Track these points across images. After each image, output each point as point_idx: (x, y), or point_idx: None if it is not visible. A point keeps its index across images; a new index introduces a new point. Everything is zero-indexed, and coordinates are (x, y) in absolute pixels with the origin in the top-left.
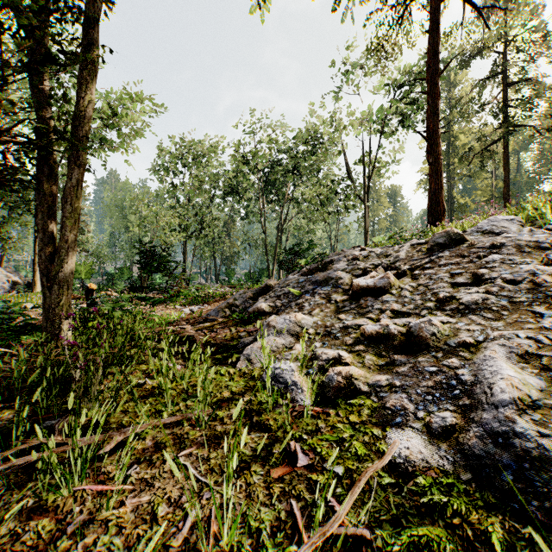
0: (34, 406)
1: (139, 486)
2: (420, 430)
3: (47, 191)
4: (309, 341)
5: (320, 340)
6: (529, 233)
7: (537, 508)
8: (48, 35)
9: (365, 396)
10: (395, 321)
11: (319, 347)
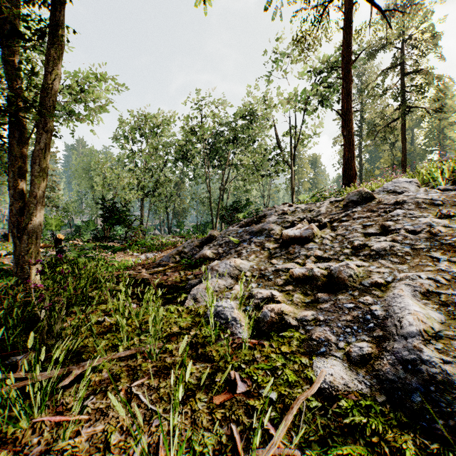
0: (1, 344)
1: (94, 416)
2: (341, 359)
3: (18, 153)
4: (246, 282)
5: (255, 281)
6: (424, 192)
7: (443, 426)
8: (16, 13)
9: (294, 329)
10: (318, 265)
11: (255, 287)
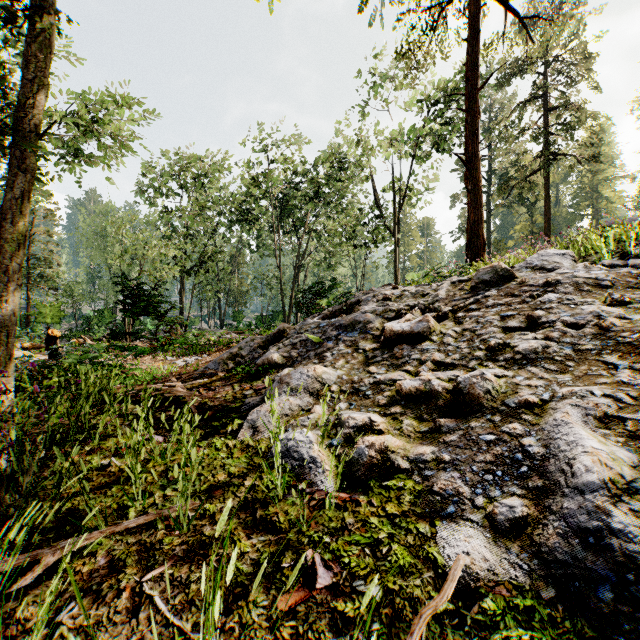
0: None
1: None
2: (481, 525)
3: None
4: (332, 401)
5: (346, 399)
6: (585, 269)
7: None
8: None
9: (405, 475)
10: (438, 374)
11: (345, 408)
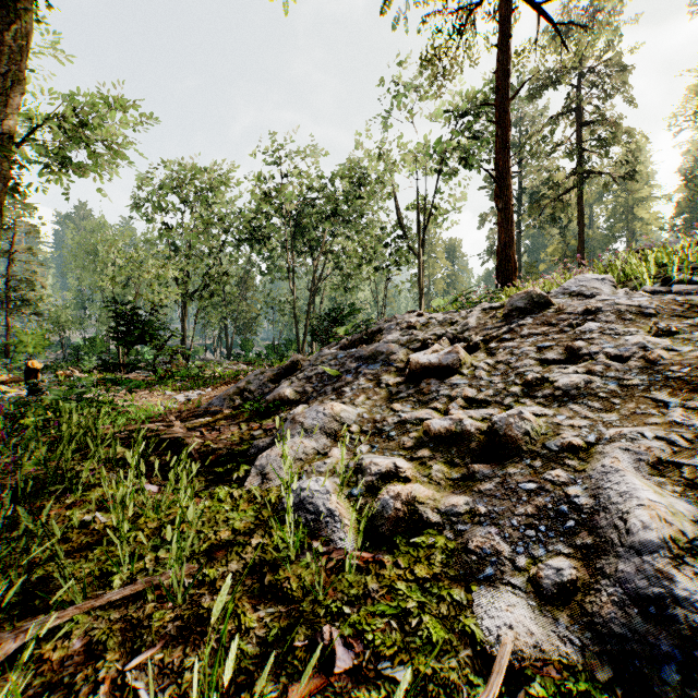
0: None
1: None
2: (524, 590)
3: None
4: (351, 443)
5: (367, 441)
6: (626, 296)
7: None
8: None
9: (435, 530)
10: (470, 413)
11: (366, 452)
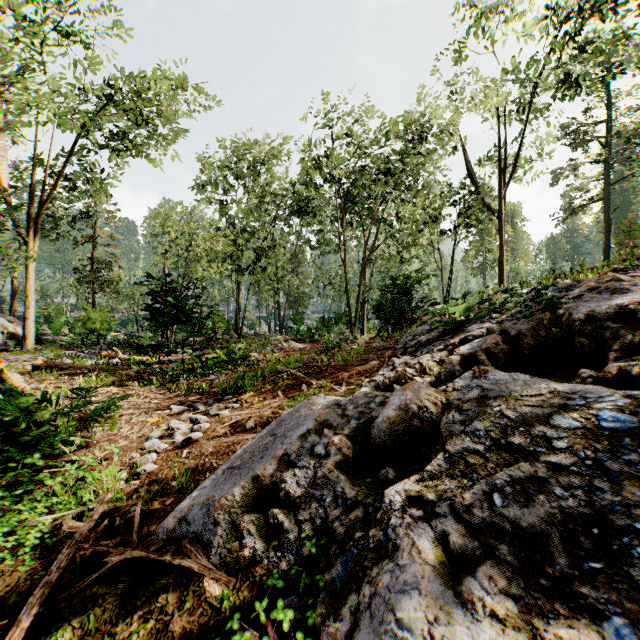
0: None
1: None
2: None
3: None
4: None
5: None
6: None
7: None
8: None
9: None
10: None
11: None
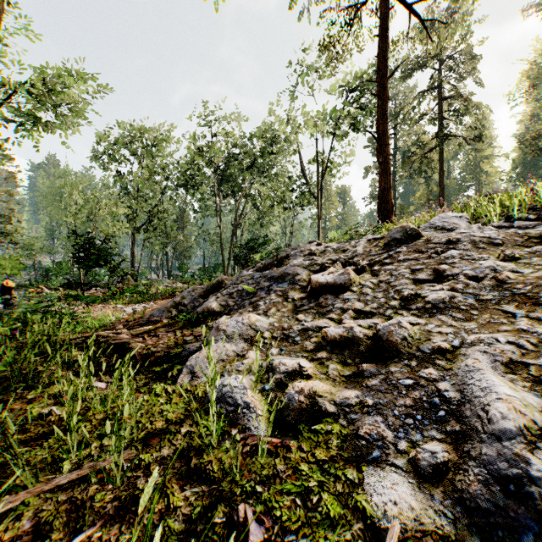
0: None
1: None
2: (405, 470)
3: None
4: (264, 346)
5: (277, 345)
6: (479, 229)
7: None
8: None
9: (332, 418)
10: (359, 322)
11: (276, 354)
